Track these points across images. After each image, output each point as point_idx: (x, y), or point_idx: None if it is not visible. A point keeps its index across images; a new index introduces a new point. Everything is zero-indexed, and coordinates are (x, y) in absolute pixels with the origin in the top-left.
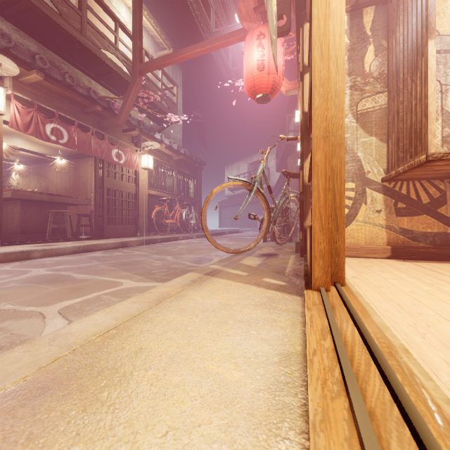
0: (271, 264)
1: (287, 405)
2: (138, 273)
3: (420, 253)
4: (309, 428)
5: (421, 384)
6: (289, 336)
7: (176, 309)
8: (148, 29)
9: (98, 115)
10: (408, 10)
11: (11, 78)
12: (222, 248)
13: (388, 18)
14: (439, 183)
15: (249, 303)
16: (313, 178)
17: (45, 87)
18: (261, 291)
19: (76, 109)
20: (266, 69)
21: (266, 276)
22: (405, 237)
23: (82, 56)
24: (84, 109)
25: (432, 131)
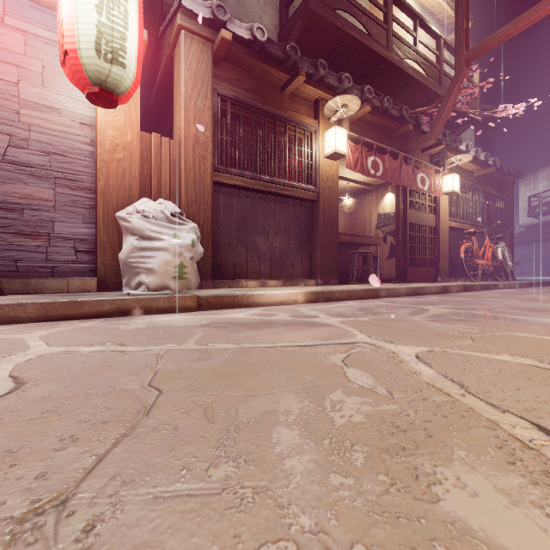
0: None
1: None
2: None
3: None
4: None
5: None
6: None
7: None
8: (436, 13)
9: (401, 138)
10: None
11: (348, 118)
12: None
13: None
14: None
15: None
16: None
17: (362, 121)
18: None
19: (383, 136)
20: None
21: None
22: None
23: (381, 77)
24: (390, 134)
25: None
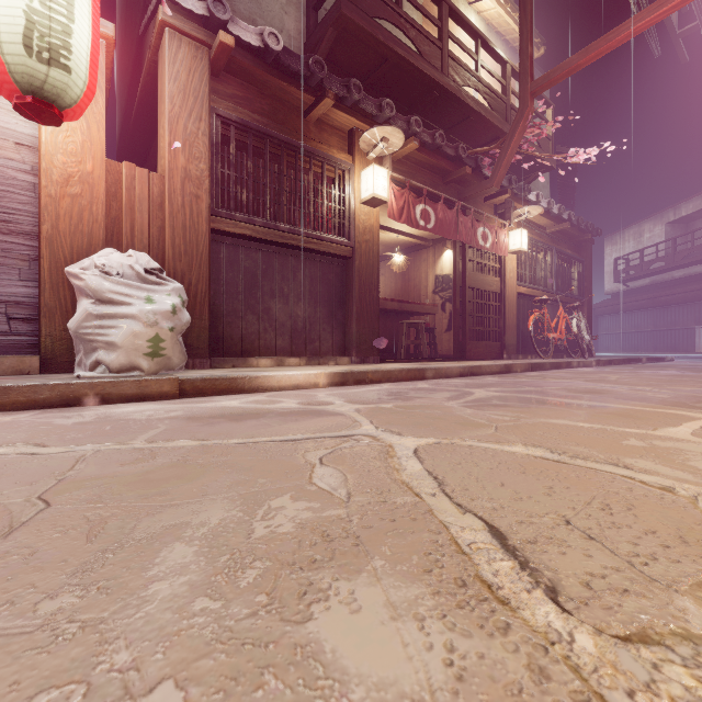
0: None
1: None
2: (668, 404)
3: None
4: None
5: None
6: None
7: None
8: (504, 34)
9: (458, 183)
10: None
11: (390, 156)
12: None
13: None
14: None
15: None
16: None
17: (410, 159)
18: None
19: (437, 180)
20: None
21: None
22: None
23: (436, 106)
24: (445, 178)
25: None
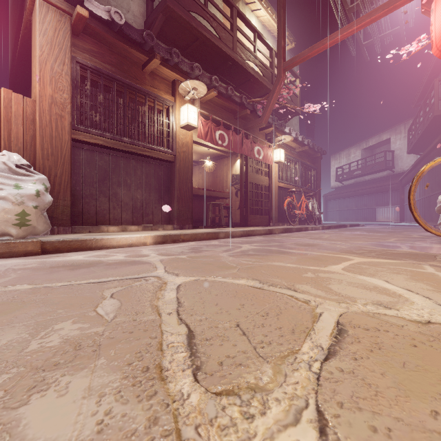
0: None
1: None
2: (343, 252)
3: None
4: None
5: None
6: None
7: None
8: (272, 32)
9: (243, 119)
10: None
11: (199, 99)
12: (435, 231)
13: None
14: None
15: None
16: None
17: (213, 102)
18: None
19: (230, 116)
20: None
21: None
22: None
23: (230, 71)
24: (235, 115)
25: None
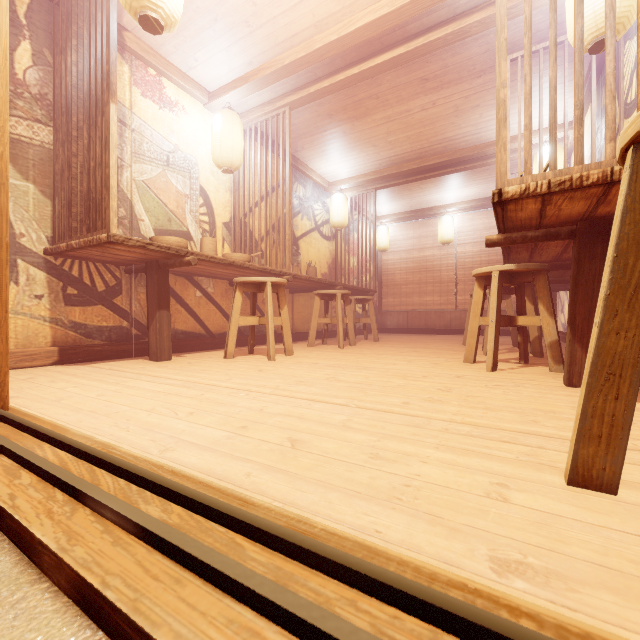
0: None
1: None
2: None
3: (96, 352)
4: (59, 554)
5: (145, 460)
6: None
7: None
8: None
9: None
10: (85, 43)
11: None
12: None
13: (55, 25)
14: (115, 269)
15: None
16: None
17: None
18: None
19: None
20: None
21: None
22: (77, 333)
23: None
24: None
25: (114, 208)
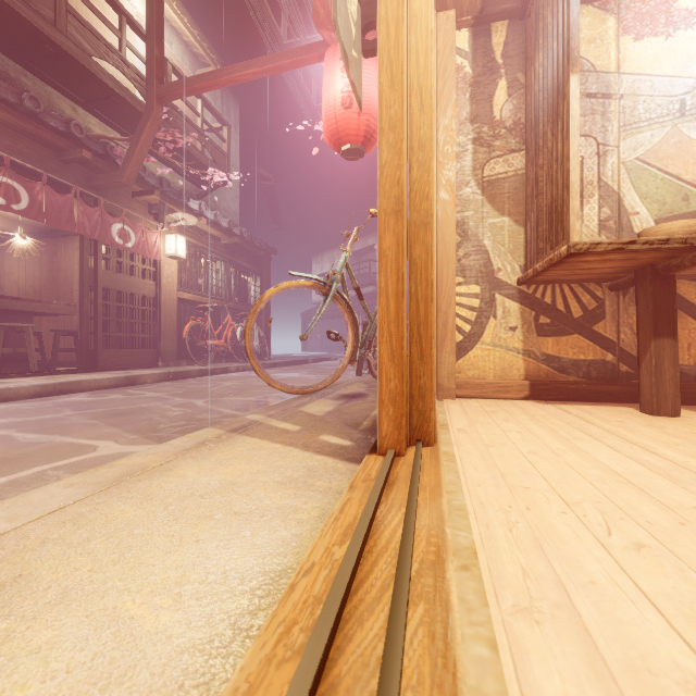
0: (347, 411)
1: (219, 675)
2: (135, 429)
3: (570, 391)
4: None
5: (450, 620)
6: (303, 537)
7: (139, 494)
8: (180, 32)
9: (86, 166)
10: (549, 30)
11: None
12: (280, 386)
13: (526, 41)
14: (595, 287)
15: (272, 479)
16: (380, 277)
17: None
18: (304, 458)
19: (47, 153)
20: (356, 107)
21: (327, 432)
22: (549, 367)
23: (59, 66)
24: (60, 154)
25: (574, 210)
